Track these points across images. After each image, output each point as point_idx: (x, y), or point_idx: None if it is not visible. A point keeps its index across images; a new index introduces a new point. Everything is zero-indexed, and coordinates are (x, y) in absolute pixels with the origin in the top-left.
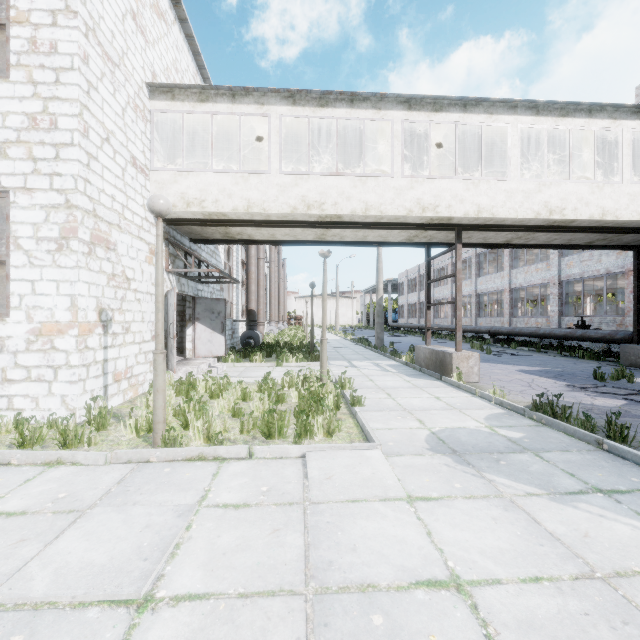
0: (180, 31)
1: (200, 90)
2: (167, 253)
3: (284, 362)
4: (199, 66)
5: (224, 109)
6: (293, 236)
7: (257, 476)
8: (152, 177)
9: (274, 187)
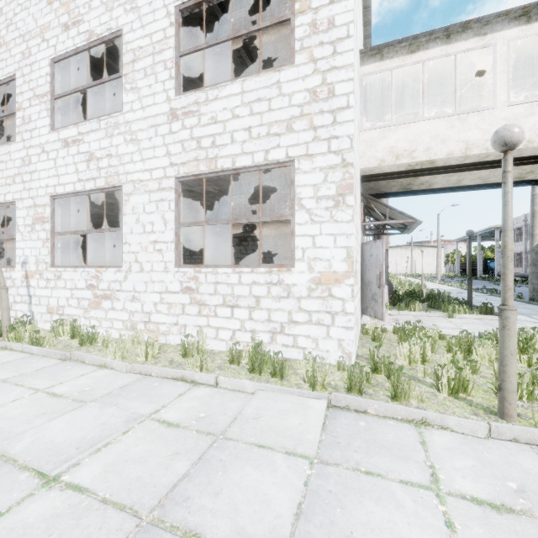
0: (361, 4)
1: (409, 42)
2: (362, 208)
3: (456, 313)
4: (364, 36)
5: (436, 53)
6: (483, 179)
7: None
8: (361, 137)
9: (500, 122)
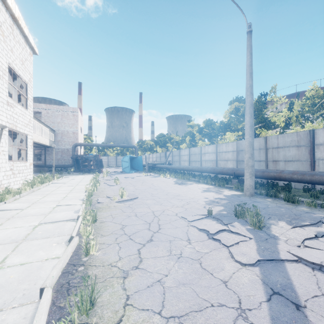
0: None
1: None
2: None
3: None
4: None
5: None
6: None
7: (68, 178)
8: None
9: None
